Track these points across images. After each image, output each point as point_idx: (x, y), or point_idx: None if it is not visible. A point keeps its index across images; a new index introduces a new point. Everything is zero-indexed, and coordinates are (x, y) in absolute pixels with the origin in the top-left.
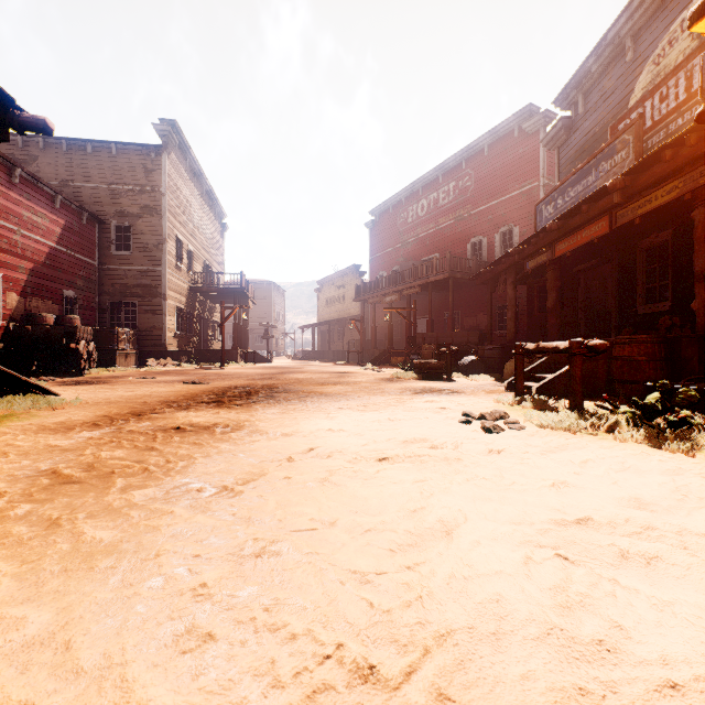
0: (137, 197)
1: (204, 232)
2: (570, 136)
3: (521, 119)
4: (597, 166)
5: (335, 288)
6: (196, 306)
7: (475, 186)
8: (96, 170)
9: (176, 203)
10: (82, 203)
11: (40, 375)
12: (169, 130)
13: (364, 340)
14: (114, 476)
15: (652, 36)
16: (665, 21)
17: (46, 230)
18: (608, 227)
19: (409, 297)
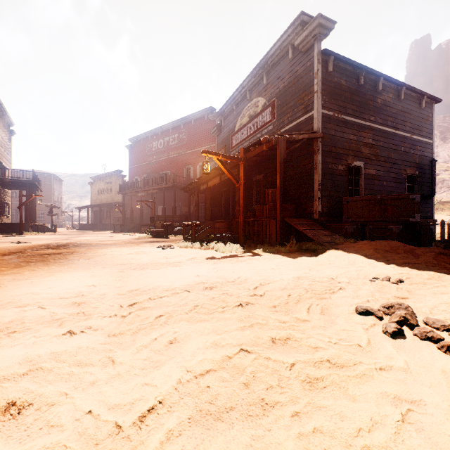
0: None
1: None
2: (220, 133)
3: (208, 112)
4: None
5: (104, 183)
6: None
7: (188, 139)
8: None
9: None
10: None
11: None
12: None
13: (125, 218)
14: (46, 260)
15: (240, 109)
16: (243, 106)
17: None
18: (219, 180)
19: (152, 194)
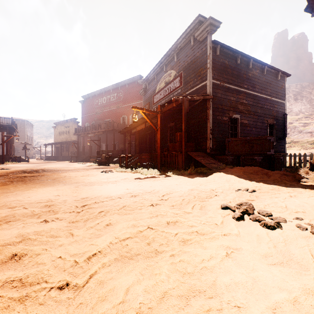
0: None
1: None
2: (145, 93)
3: (137, 79)
4: None
5: (64, 127)
6: None
7: (123, 97)
8: None
9: None
10: None
11: None
12: None
13: (79, 152)
14: (24, 180)
15: (159, 78)
16: (161, 76)
17: None
18: (145, 126)
19: (98, 135)
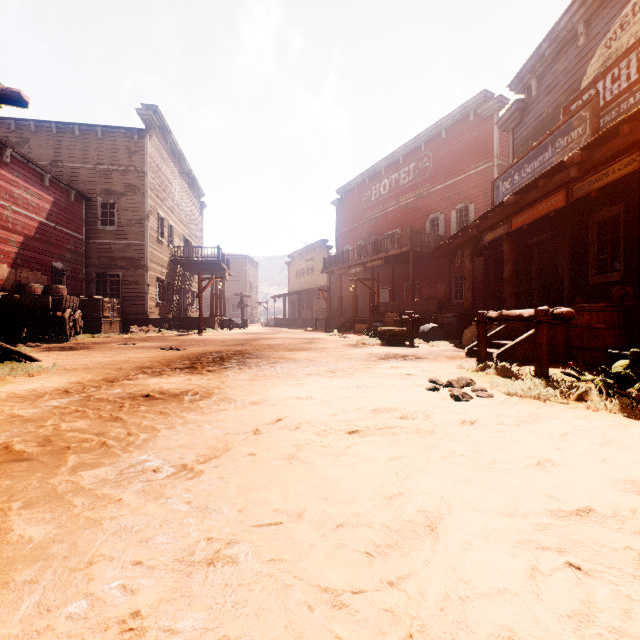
0: (121, 177)
1: (184, 210)
2: (523, 117)
3: (476, 104)
4: (553, 143)
5: (304, 261)
6: (176, 277)
7: (433, 167)
8: (83, 151)
9: (158, 182)
10: (70, 182)
11: (28, 341)
12: (150, 114)
13: (330, 309)
14: (68, 452)
15: (604, 21)
16: (617, 6)
17: (36, 207)
18: (565, 200)
19: (372, 269)
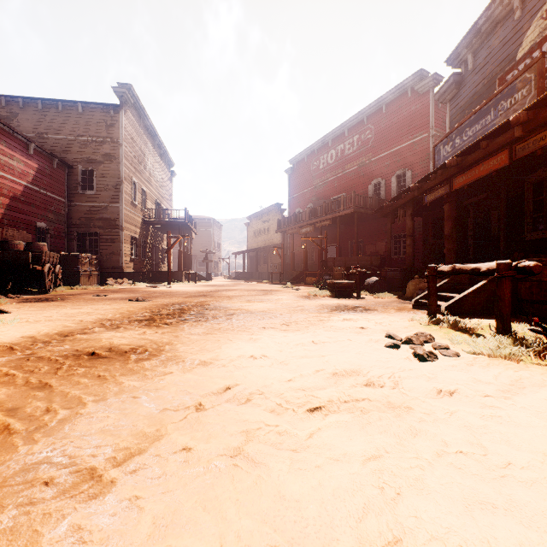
0: (99, 147)
1: (155, 177)
2: (460, 89)
3: (414, 82)
4: (496, 106)
5: (261, 222)
6: (149, 236)
7: (375, 138)
8: (66, 124)
9: (132, 152)
10: (54, 151)
11: (11, 292)
12: (125, 92)
13: (284, 264)
14: None
15: None
16: None
17: (21, 172)
18: (508, 160)
19: (321, 229)
